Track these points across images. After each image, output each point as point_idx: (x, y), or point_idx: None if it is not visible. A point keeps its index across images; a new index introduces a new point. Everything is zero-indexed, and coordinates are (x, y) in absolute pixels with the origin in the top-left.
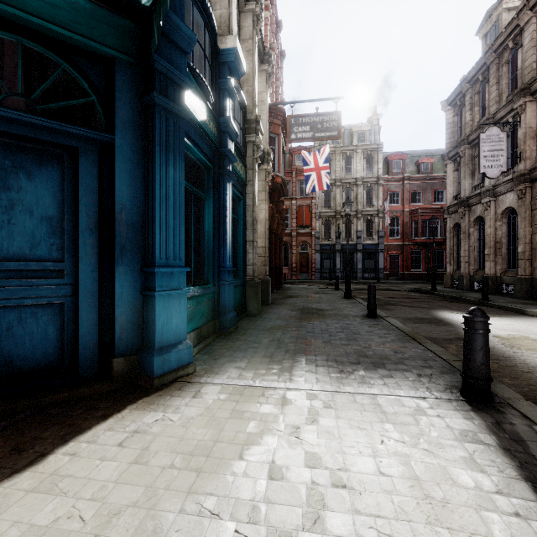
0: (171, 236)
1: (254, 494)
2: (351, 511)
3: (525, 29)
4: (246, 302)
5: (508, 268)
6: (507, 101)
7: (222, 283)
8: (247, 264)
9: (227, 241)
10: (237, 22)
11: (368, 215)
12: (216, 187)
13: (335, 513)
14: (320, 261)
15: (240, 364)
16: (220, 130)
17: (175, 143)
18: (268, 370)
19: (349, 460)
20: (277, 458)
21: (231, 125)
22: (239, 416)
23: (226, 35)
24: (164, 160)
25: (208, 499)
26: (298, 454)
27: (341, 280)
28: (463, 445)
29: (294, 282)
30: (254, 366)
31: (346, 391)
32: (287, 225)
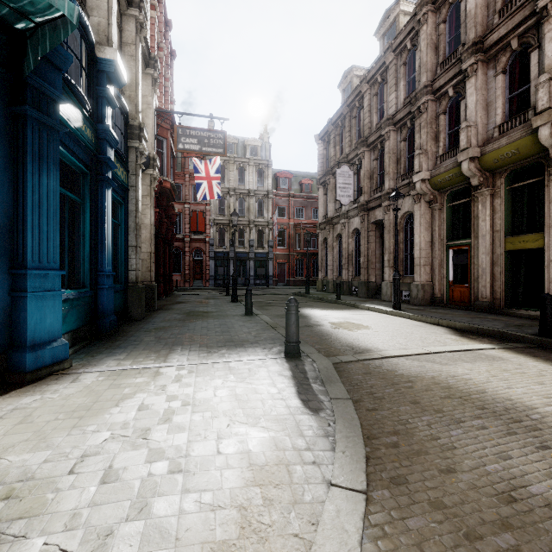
0: (45, 240)
1: (126, 419)
2: (191, 413)
3: (365, 96)
4: (128, 307)
5: (356, 274)
6: (355, 147)
7: (101, 287)
8: (129, 269)
9: (106, 246)
10: (117, 24)
11: (260, 225)
12: (93, 192)
13: (180, 415)
14: (215, 268)
15: (119, 357)
16: (98, 136)
17: (49, 154)
18: (146, 358)
19: (197, 394)
20: (145, 401)
21: (110, 133)
22: (117, 387)
23: (105, 45)
24: (36, 169)
25: (90, 427)
26: (162, 397)
27: None
28: (271, 378)
29: (186, 289)
30: (133, 357)
31: (208, 362)
32: (179, 230)
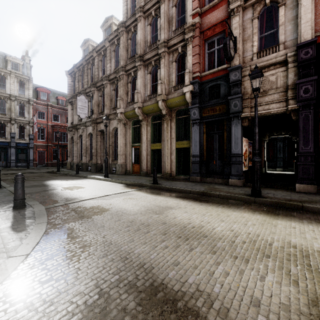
0: None
1: None
2: None
3: (95, 59)
4: None
5: (91, 159)
6: (89, 86)
7: None
8: None
9: None
10: None
11: (21, 123)
12: None
13: None
14: None
15: None
16: None
17: None
18: None
19: None
20: None
21: None
22: None
23: None
24: None
25: None
26: None
27: None
28: None
29: None
30: None
31: None
32: None
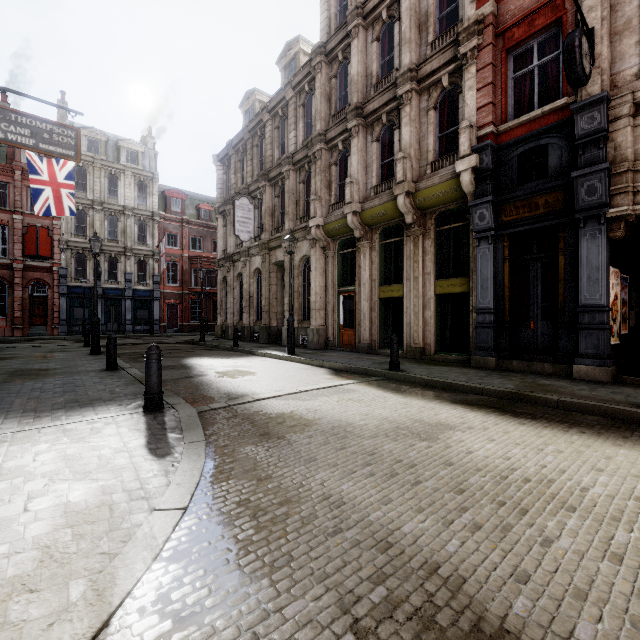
0: None
1: None
2: None
3: (267, 126)
4: None
5: (258, 318)
6: (256, 179)
7: None
8: None
9: None
10: None
11: (141, 254)
12: None
13: None
14: (69, 309)
15: None
16: None
17: None
18: None
19: (7, 463)
20: None
21: None
22: None
23: None
24: None
25: None
26: None
27: (103, 335)
28: (119, 434)
29: (16, 340)
30: None
31: (33, 428)
32: (3, 251)
